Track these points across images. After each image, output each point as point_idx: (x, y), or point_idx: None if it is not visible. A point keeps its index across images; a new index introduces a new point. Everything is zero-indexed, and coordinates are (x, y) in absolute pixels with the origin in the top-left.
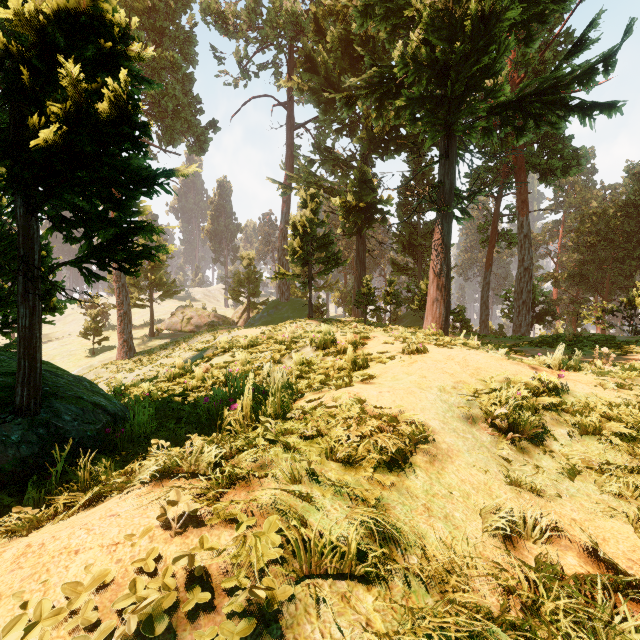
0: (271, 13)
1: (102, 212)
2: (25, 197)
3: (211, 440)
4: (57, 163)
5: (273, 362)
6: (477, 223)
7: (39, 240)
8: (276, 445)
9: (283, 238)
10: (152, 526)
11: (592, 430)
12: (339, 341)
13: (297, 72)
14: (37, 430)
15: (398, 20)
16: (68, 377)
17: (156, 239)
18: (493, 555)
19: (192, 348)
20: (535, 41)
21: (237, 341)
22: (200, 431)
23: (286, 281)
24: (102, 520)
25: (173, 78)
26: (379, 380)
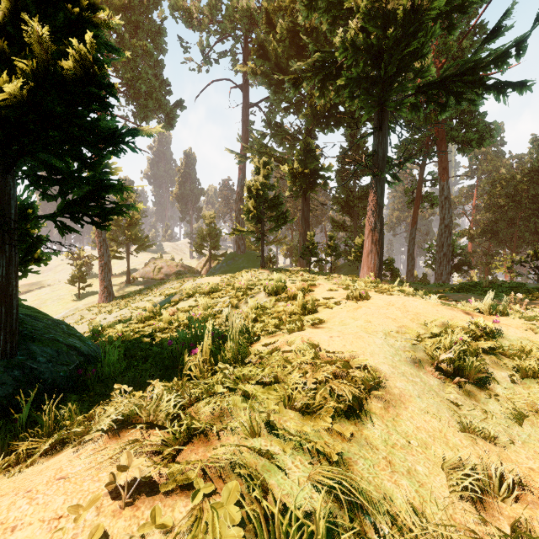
0: (229, 9)
1: (76, 171)
2: (2, 156)
3: (171, 386)
4: (28, 122)
5: (231, 307)
6: (404, 187)
7: (15, 196)
8: (234, 392)
9: (239, 200)
10: (100, 494)
11: (532, 373)
12: (289, 288)
13: (251, 59)
14: (12, 372)
15: (338, 12)
16: (47, 321)
17: (132, 201)
18: (465, 519)
19: (162, 293)
20: (456, 29)
21: (200, 287)
22: (163, 373)
23: (242, 236)
24: (49, 484)
25: (146, 64)
26: (328, 324)
